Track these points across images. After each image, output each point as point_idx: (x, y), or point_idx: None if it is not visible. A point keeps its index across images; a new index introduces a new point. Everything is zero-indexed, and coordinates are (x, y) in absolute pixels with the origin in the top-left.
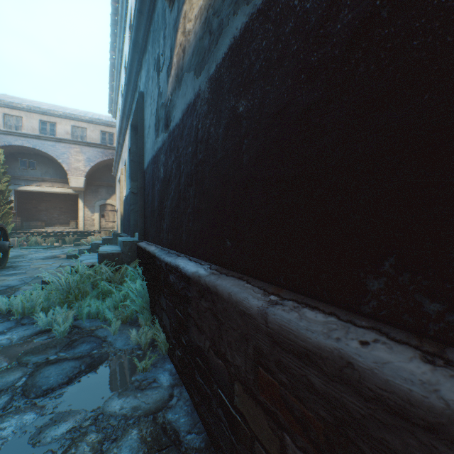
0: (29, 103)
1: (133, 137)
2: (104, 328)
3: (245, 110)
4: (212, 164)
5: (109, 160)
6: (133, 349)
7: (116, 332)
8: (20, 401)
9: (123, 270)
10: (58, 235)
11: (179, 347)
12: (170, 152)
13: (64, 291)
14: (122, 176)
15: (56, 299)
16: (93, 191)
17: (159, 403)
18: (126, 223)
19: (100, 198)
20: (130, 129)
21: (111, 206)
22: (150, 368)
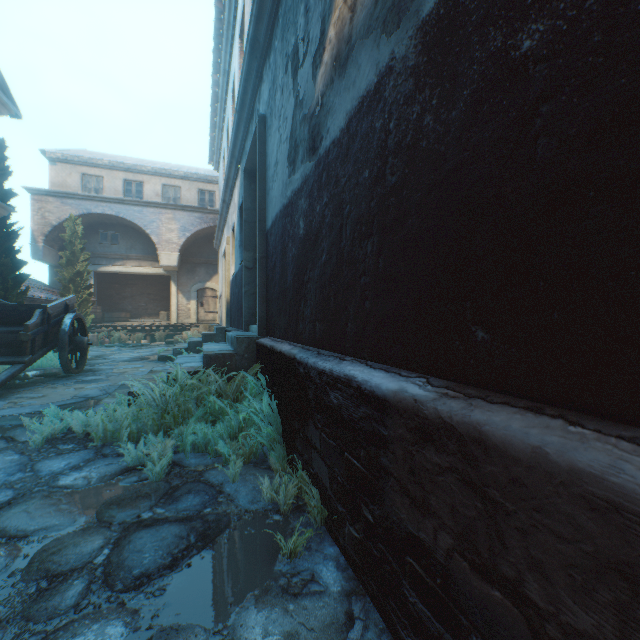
0: (111, 159)
1: (246, 188)
2: (217, 470)
3: (545, 39)
4: (428, 186)
5: (209, 228)
6: (265, 510)
7: (236, 478)
8: (101, 596)
9: (238, 380)
10: (146, 329)
11: (353, 522)
12: (319, 190)
13: (158, 409)
14: (228, 248)
15: (148, 419)
16: (188, 270)
17: (332, 631)
18: (235, 312)
19: (197, 280)
20: (241, 178)
21: (211, 290)
22: (301, 552)
